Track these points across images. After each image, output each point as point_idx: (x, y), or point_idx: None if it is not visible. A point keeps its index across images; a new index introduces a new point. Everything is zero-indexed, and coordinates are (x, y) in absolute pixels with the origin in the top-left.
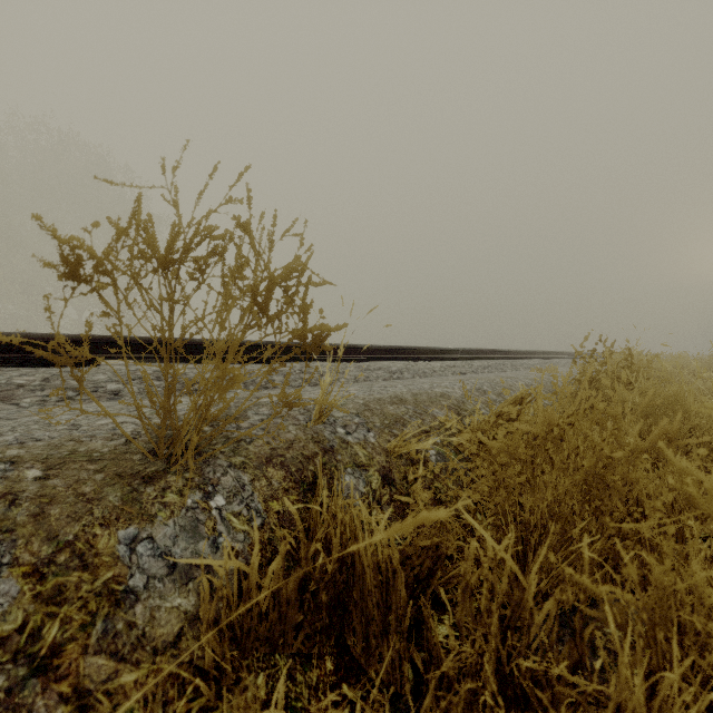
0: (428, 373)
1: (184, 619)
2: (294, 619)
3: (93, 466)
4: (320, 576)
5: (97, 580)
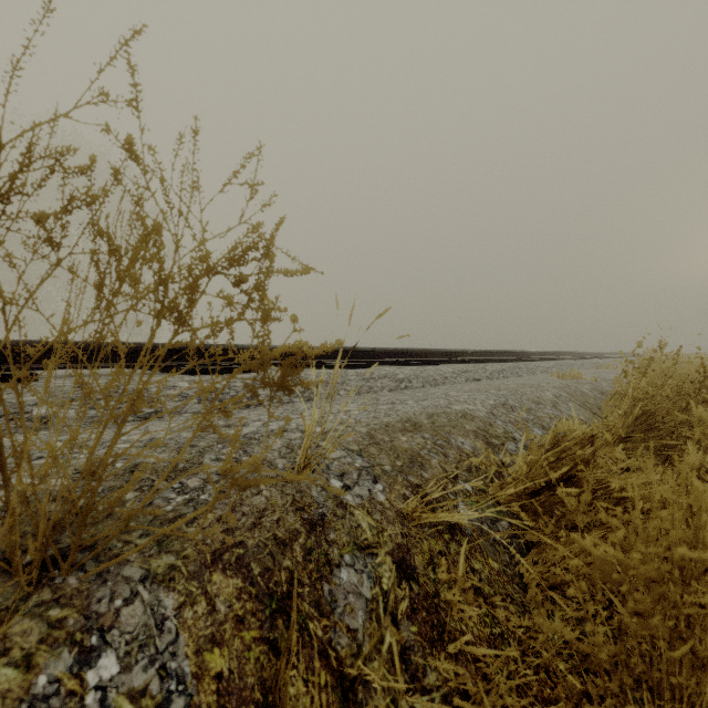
0: (439, 381)
1: None
2: None
3: None
4: None
5: None
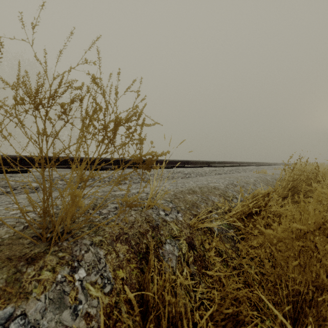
0: (203, 174)
1: None
2: None
3: None
4: None
5: None
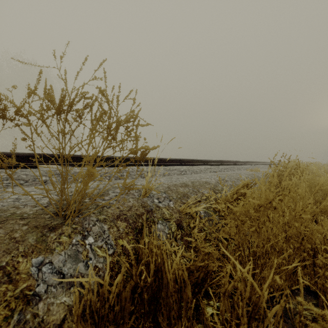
0: (198, 172)
1: (67, 310)
2: (129, 309)
3: (22, 221)
4: (143, 284)
5: (17, 289)
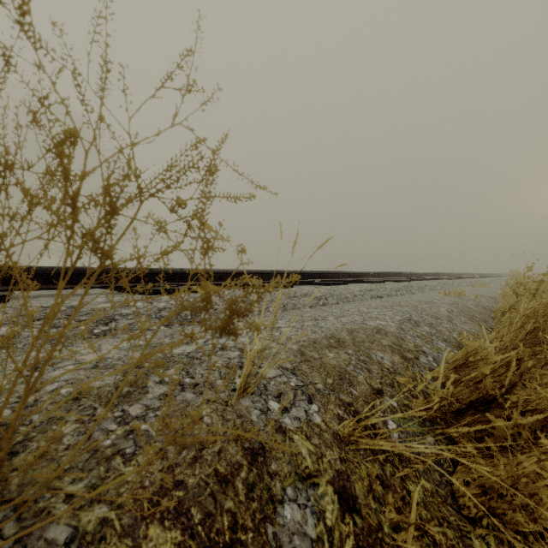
0: (350, 298)
1: None
2: None
3: None
4: None
5: None
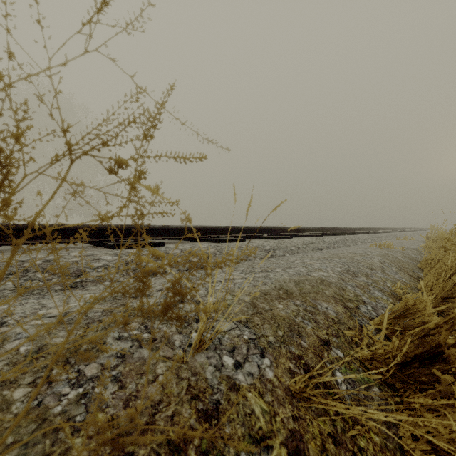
0: (294, 250)
1: None
2: None
3: None
4: None
5: None
